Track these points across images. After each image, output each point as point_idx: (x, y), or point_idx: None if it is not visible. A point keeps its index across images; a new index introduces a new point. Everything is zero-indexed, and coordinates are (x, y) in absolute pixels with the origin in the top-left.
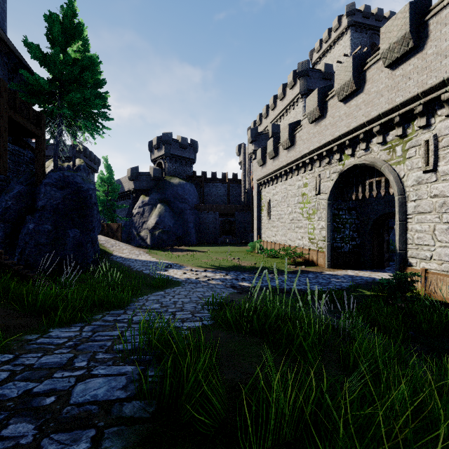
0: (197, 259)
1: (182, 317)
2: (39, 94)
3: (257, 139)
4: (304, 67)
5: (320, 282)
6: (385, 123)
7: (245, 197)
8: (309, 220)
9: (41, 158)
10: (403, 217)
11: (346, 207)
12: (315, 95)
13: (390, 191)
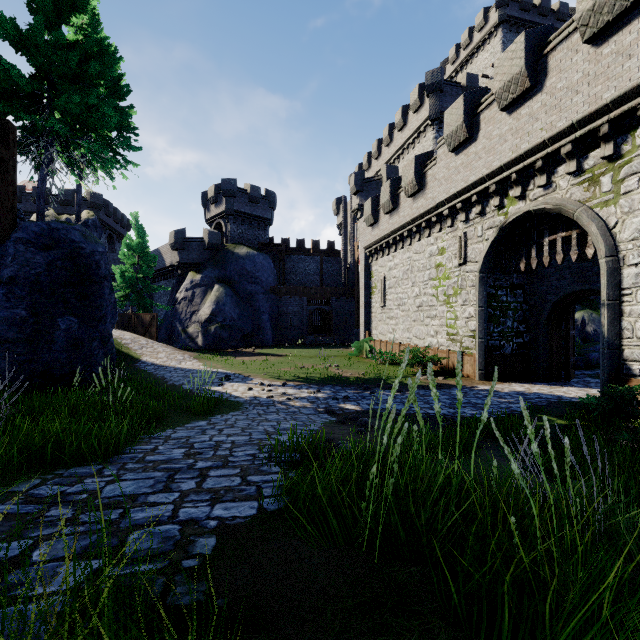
0: (273, 367)
1: (218, 485)
2: (13, 97)
3: (365, 188)
4: (435, 78)
5: (474, 403)
6: (582, 139)
7: (346, 276)
8: (448, 305)
9: (9, 198)
10: (614, 294)
11: (508, 283)
12: (459, 105)
13: (587, 252)
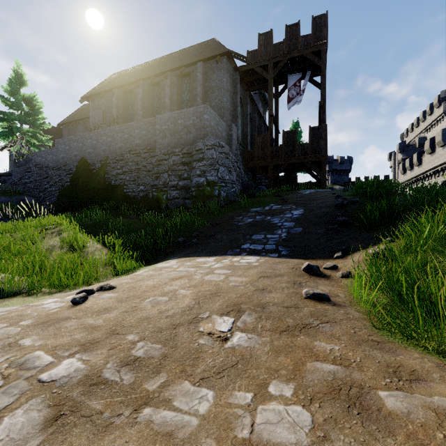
0: None
1: None
2: None
3: (405, 150)
4: None
5: None
6: None
7: None
8: None
9: None
10: None
11: None
12: (428, 142)
13: None
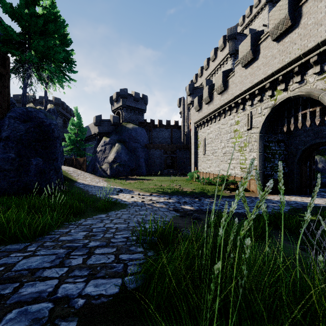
0: (145, 185)
1: (97, 262)
2: (10, 43)
3: (194, 92)
4: (232, 32)
5: None
6: (323, 52)
7: (184, 139)
8: (241, 152)
9: (6, 94)
10: None
11: (276, 139)
12: (248, 40)
13: None
